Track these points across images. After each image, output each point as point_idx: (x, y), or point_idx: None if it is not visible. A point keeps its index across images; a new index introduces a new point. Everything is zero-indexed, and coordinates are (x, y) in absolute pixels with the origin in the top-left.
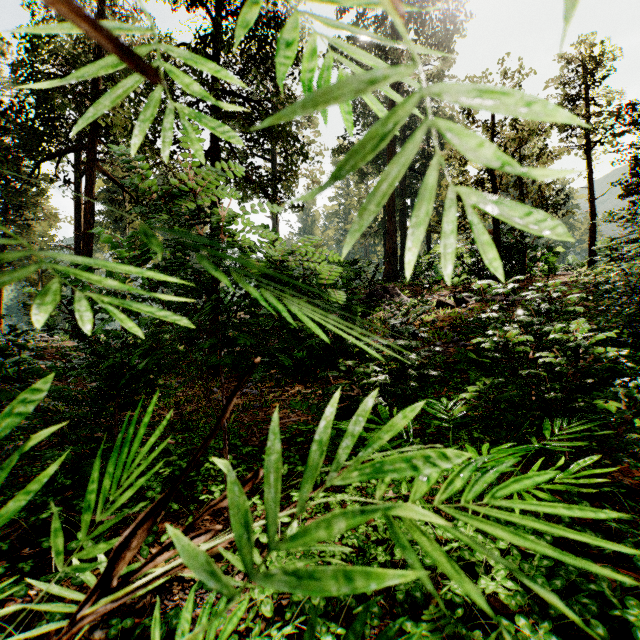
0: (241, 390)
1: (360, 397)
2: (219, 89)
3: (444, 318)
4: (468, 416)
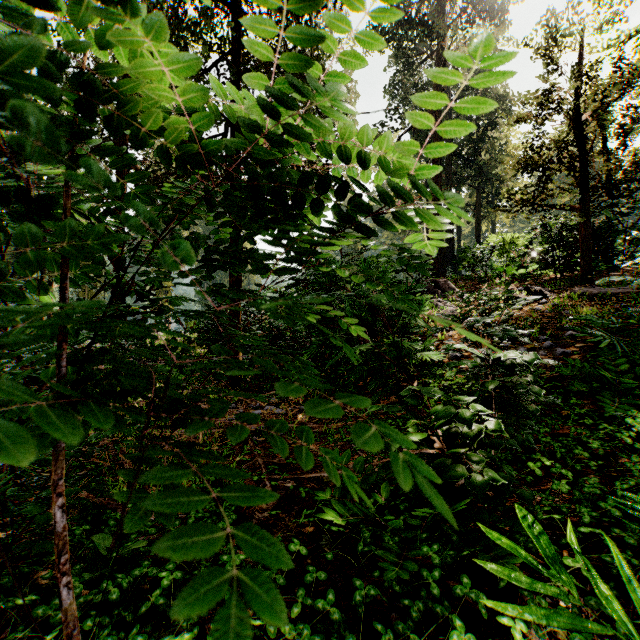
0: (262, 407)
1: (451, 462)
2: (240, 43)
3: (520, 316)
4: (639, 489)
